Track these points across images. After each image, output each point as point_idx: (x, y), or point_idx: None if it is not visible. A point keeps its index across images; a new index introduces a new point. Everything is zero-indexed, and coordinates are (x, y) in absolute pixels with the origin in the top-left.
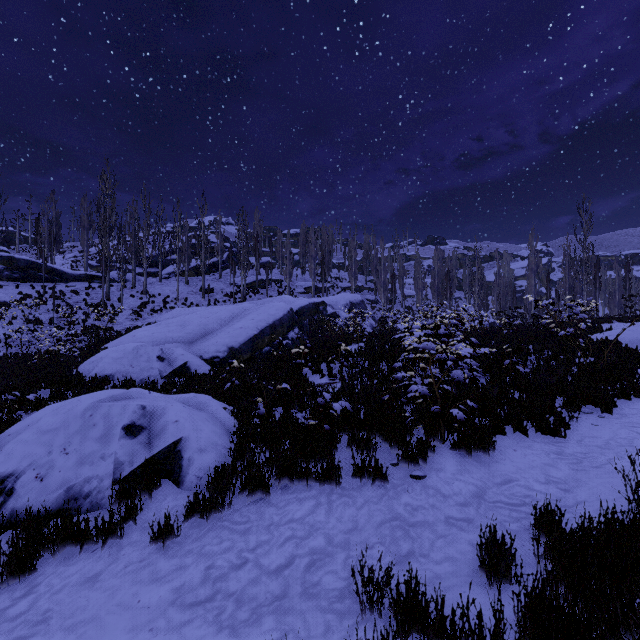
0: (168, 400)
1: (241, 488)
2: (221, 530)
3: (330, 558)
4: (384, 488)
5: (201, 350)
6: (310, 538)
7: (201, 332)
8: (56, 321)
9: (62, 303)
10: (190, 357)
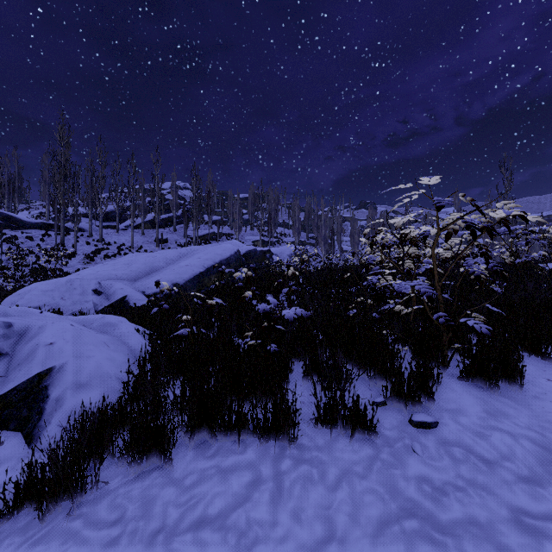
0: (61, 320)
1: (123, 449)
2: (61, 542)
3: None
4: (371, 445)
5: (144, 286)
6: None
7: (146, 270)
8: (5, 263)
9: (14, 247)
10: (130, 291)
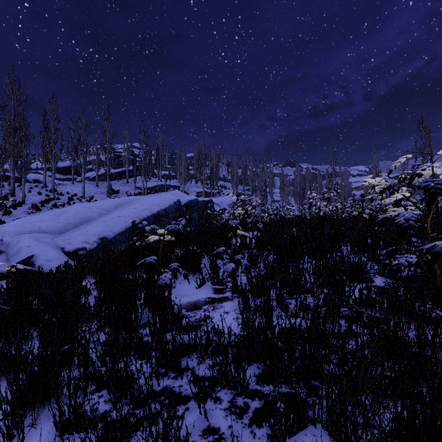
0: None
1: None
2: None
3: None
4: None
5: (65, 241)
6: None
7: (76, 221)
8: None
9: None
10: (39, 249)
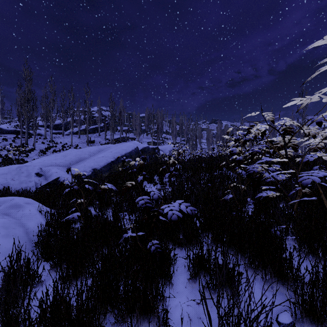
0: None
1: None
2: None
3: None
4: None
5: (73, 170)
6: None
7: (76, 159)
8: None
9: None
10: (62, 174)
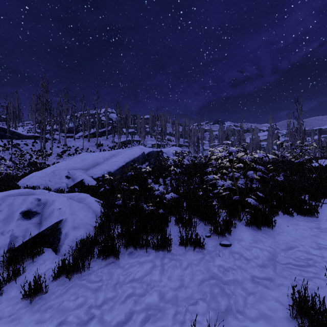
0: (59, 196)
1: (98, 254)
2: (79, 288)
3: (162, 313)
4: (202, 253)
5: (92, 173)
6: (146, 295)
7: (93, 164)
8: (13, 159)
9: (18, 150)
10: (85, 176)
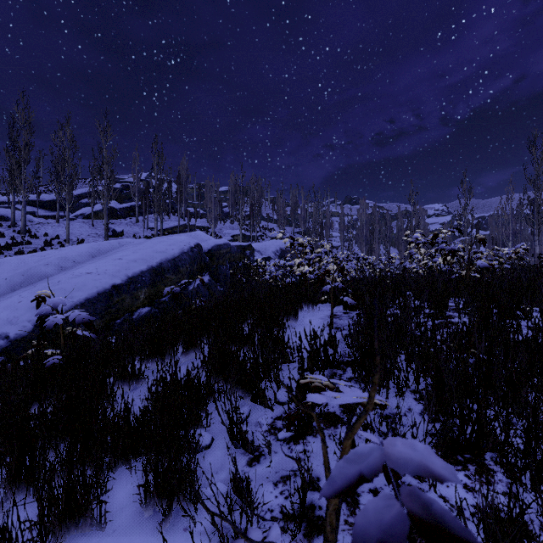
0: None
1: None
2: None
3: None
4: None
5: None
6: None
7: (12, 281)
8: None
9: None
10: None
